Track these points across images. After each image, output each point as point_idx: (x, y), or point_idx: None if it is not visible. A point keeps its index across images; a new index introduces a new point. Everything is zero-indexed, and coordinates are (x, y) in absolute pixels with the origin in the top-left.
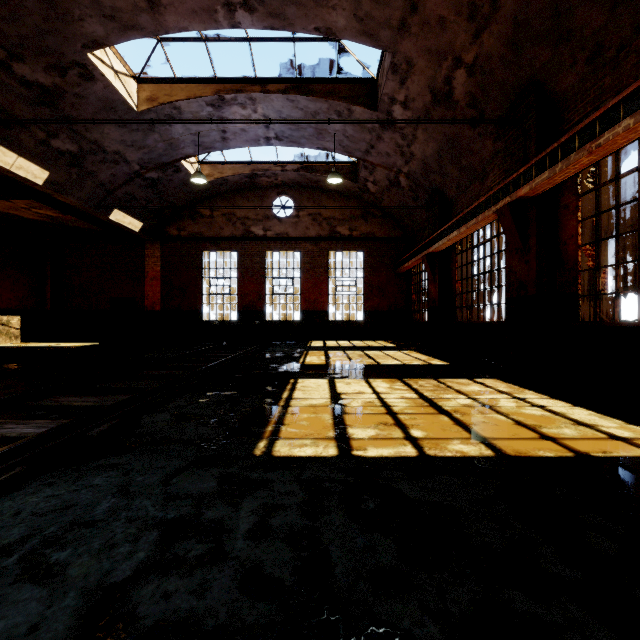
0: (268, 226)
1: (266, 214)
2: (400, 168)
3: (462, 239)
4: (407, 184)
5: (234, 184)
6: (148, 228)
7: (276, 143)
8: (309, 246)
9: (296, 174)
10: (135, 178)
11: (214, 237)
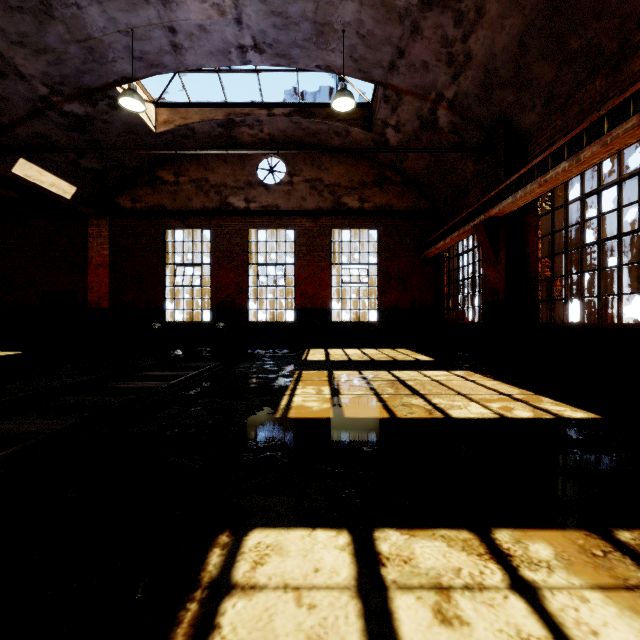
0: (251, 196)
1: (249, 180)
2: (442, 91)
3: (553, 189)
4: (448, 121)
5: (205, 138)
6: (87, 196)
7: (255, 59)
8: (306, 222)
9: (288, 121)
10: (46, 110)
11: (180, 210)
